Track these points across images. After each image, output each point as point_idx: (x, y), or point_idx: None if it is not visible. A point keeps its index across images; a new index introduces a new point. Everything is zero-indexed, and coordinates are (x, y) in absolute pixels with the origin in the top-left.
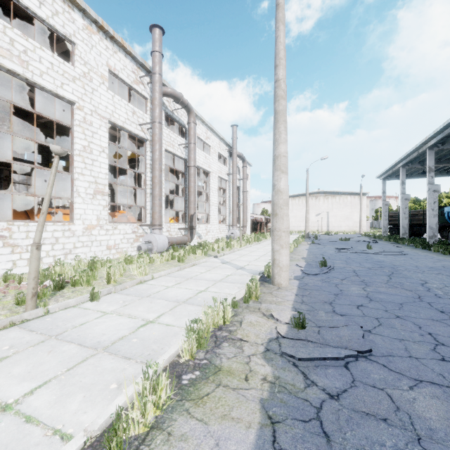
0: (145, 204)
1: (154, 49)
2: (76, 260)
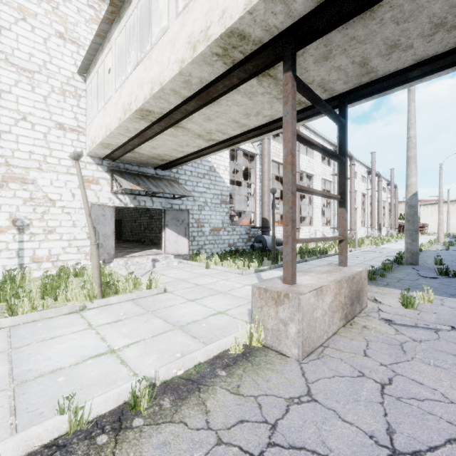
0: (365, 220)
1: (373, 161)
2: (362, 238)
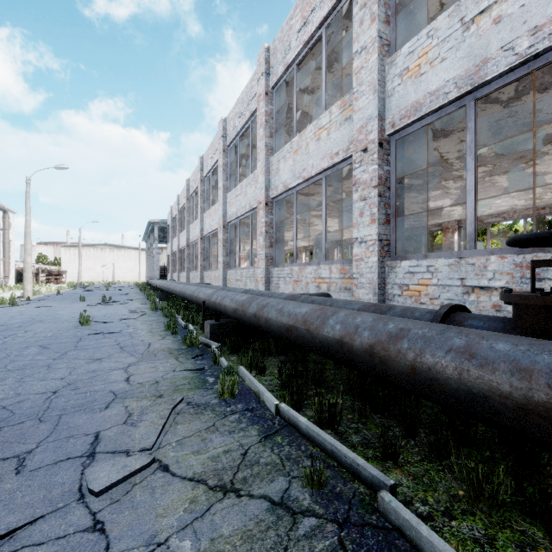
0: None
1: None
2: None
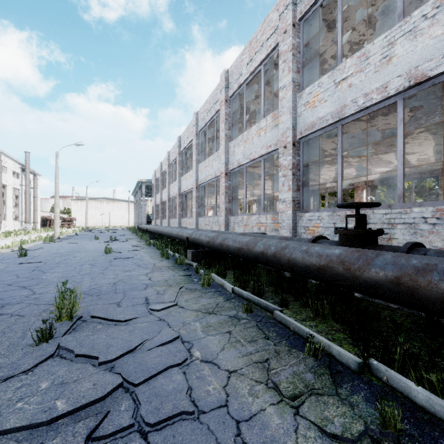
0: None
1: None
2: None
